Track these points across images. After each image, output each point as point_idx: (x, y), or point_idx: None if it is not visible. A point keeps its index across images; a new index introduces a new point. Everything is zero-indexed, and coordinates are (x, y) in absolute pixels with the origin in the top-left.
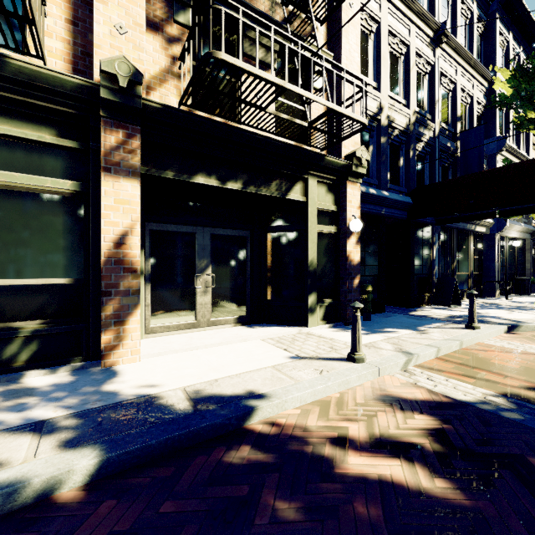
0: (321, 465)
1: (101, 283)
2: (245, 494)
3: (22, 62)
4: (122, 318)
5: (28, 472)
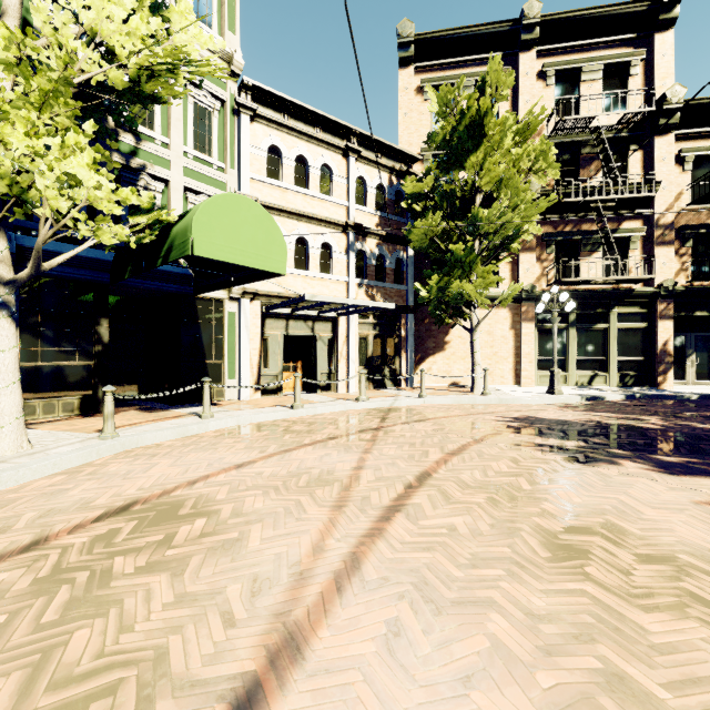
0: None
1: (658, 359)
2: None
3: (637, 291)
4: (665, 372)
5: (682, 394)
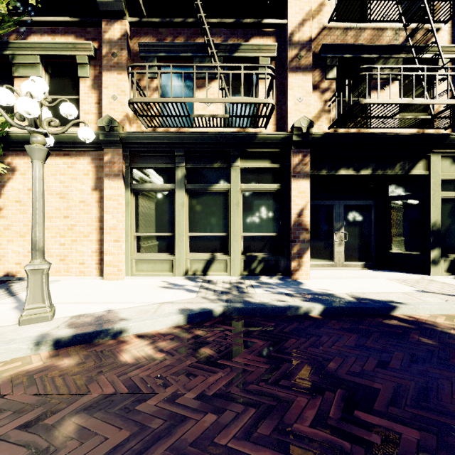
0: (447, 334)
1: (291, 236)
2: (400, 332)
3: (263, 134)
4: (301, 255)
5: (299, 304)
